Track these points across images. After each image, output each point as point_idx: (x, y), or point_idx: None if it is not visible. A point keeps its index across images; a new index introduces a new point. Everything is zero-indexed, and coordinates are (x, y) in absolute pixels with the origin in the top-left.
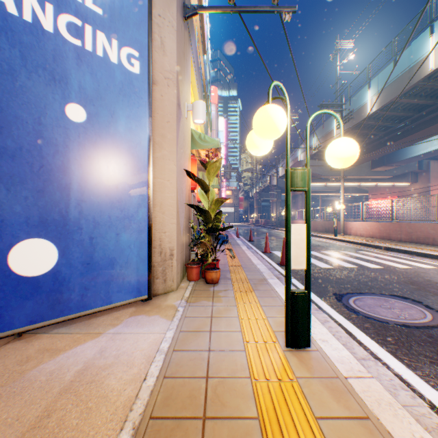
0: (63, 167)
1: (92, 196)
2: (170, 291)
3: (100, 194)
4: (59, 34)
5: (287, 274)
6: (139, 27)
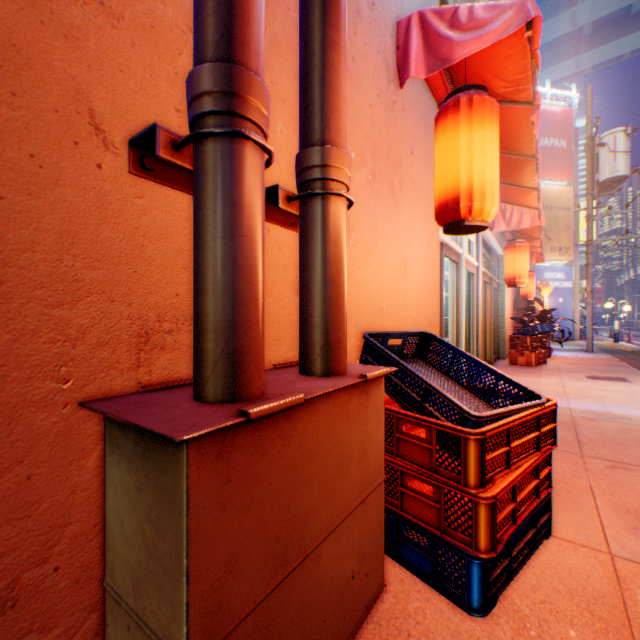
0: (557, 311)
1: (561, 316)
2: (575, 340)
3: (563, 315)
4: (557, 286)
5: (612, 330)
6: (570, 276)
